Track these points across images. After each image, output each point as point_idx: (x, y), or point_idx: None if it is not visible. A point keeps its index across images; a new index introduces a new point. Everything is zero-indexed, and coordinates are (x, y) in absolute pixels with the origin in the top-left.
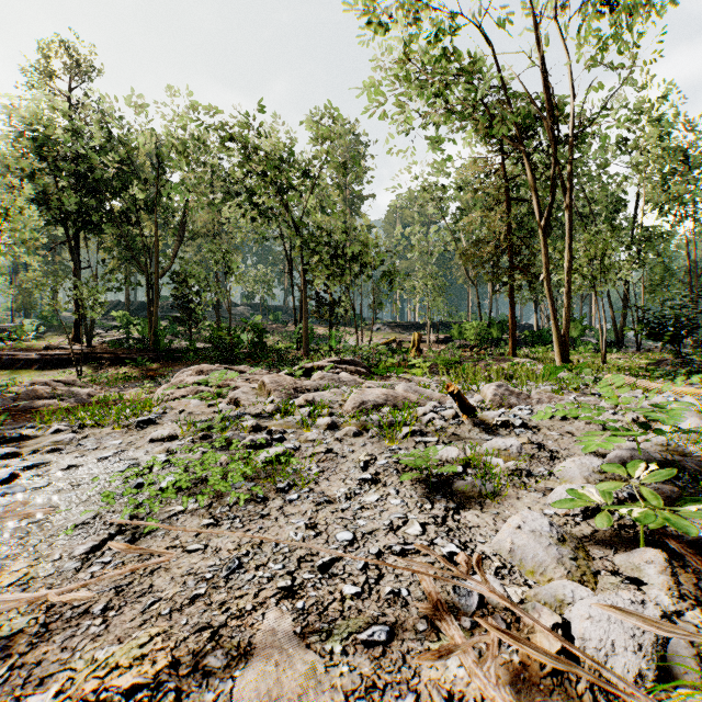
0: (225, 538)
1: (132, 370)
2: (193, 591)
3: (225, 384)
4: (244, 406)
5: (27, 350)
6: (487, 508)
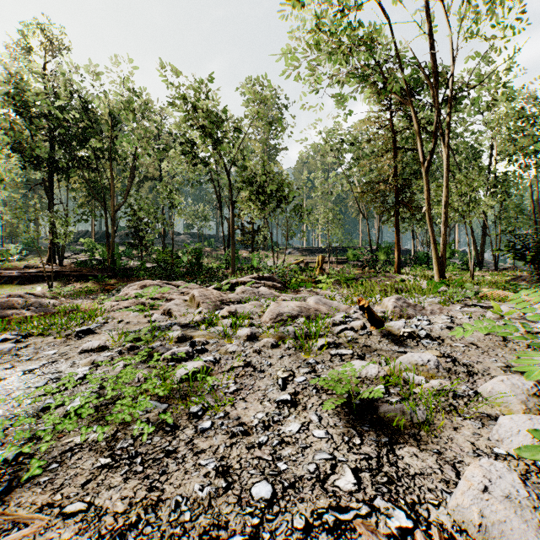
0: (116, 490)
1: (93, 284)
2: None
3: (163, 297)
4: (175, 316)
5: (11, 269)
6: (424, 443)
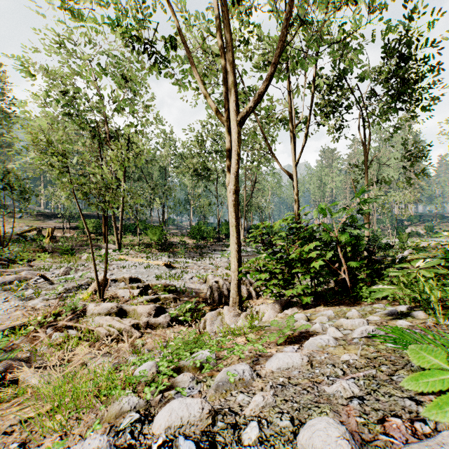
0: None
1: None
2: None
3: None
4: None
5: None
6: (35, 299)
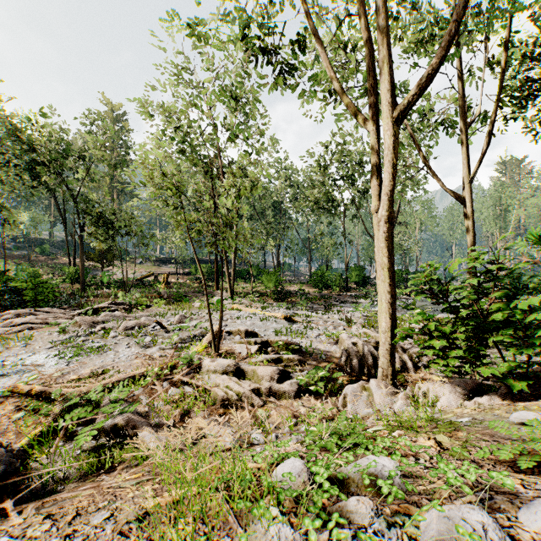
0: (96, 359)
1: None
2: (96, 364)
3: (45, 322)
4: (69, 333)
5: None
6: (153, 348)
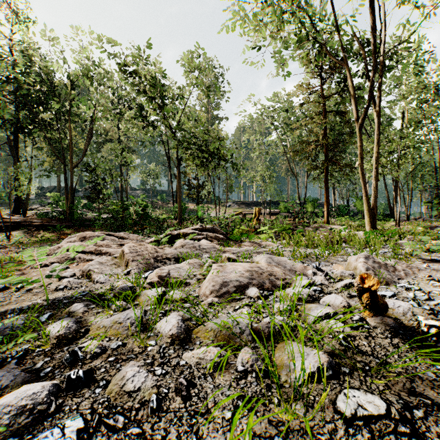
0: None
1: (51, 234)
2: None
3: (97, 250)
4: (93, 280)
5: None
6: None
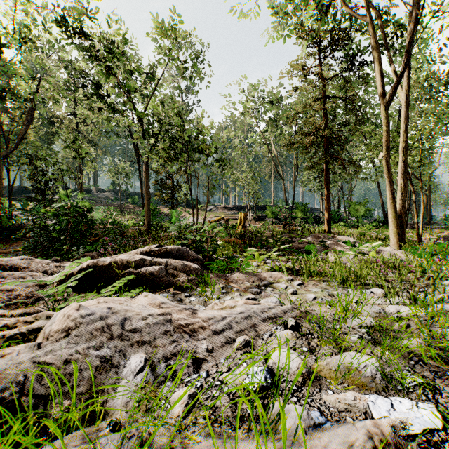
0: None
1: None
2: None
3: None
4: None
5: None
6: None
